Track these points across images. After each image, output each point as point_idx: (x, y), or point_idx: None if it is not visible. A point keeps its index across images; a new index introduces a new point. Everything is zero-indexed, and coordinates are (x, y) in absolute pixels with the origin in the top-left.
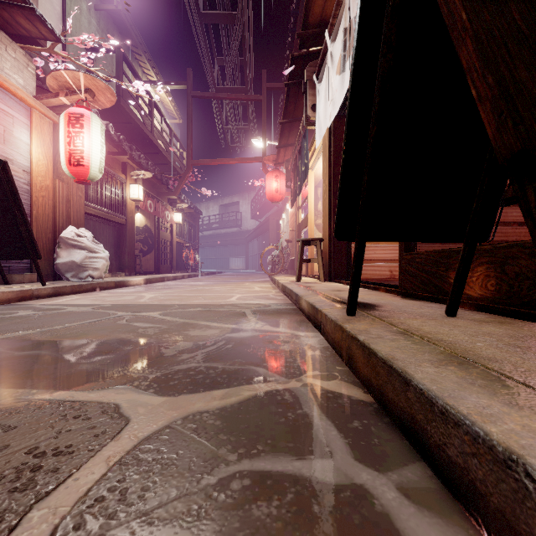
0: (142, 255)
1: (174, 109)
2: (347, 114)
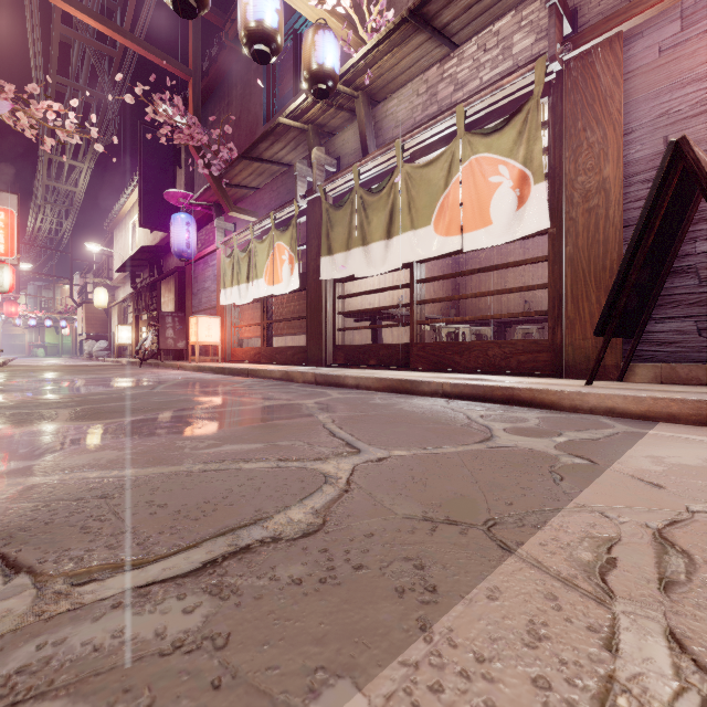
0: None
1: None
2: None
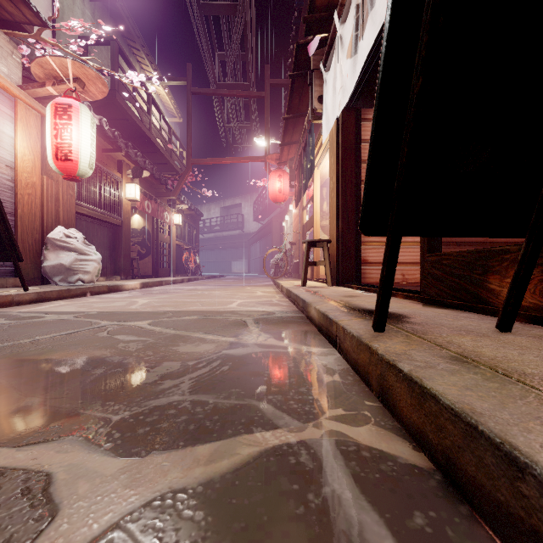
0: (140, 258)
1: (174, 107)
2: (381, 63)
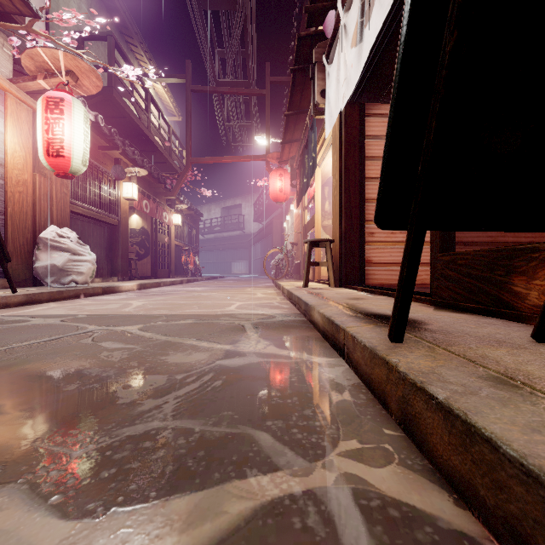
0: (139, 259)
1: (173, 105)
2: (405, 14)
